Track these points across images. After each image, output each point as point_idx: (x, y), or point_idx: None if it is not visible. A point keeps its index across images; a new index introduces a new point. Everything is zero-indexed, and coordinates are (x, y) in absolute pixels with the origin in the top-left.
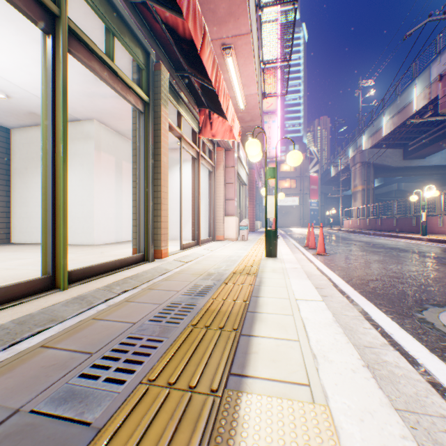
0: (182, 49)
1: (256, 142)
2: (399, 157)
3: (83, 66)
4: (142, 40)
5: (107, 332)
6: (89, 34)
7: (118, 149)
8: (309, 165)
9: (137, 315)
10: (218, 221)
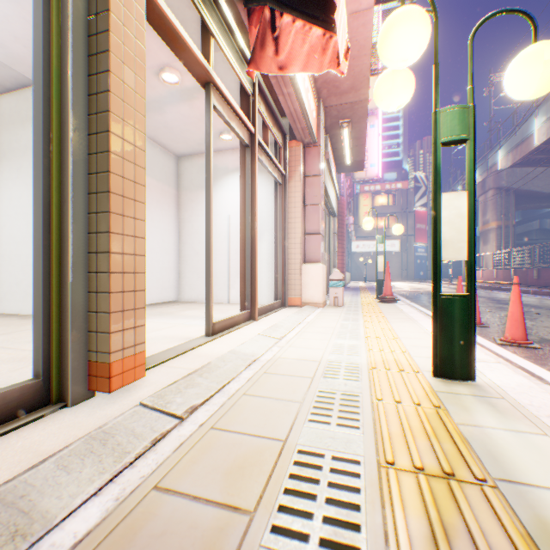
0: None
1: (418, 10)
2: None
3: None
4: None
5: None
6: None
7: None
8: (414, 196)
9: None
10: (291, 271)
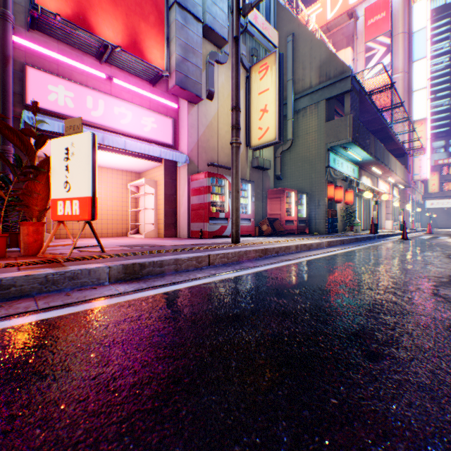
0: None
1: (395, 203)
2: None
3: None
4: None
5: None
6: None
7: None
8: None
9: None
10: (382, 222)
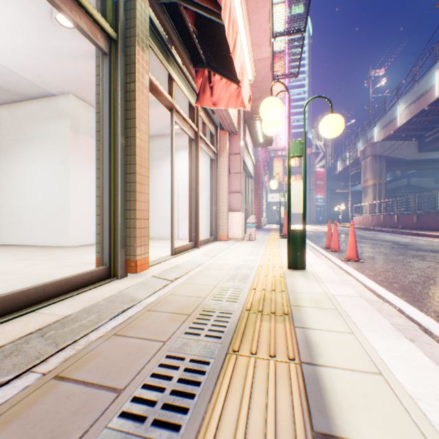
0: None
1: (276, 101)
2: (414, 150)
3: None
4: None
5: None
6: None
7: None
8: (315, 160)
9: None
10: (221, 217)
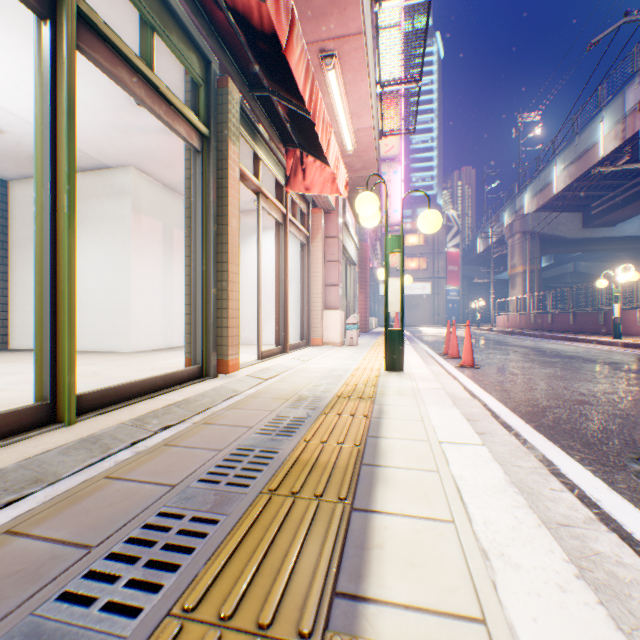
0: (258, 51)
1: (371, 197)
2: (577, 225)
3: (111, 83)
4: (198, 40)
5: (125, 504)
6: (117, 31)
7: (166, 211)
8: (445, 236)
9: (180, 470)
10: (314, 317)
